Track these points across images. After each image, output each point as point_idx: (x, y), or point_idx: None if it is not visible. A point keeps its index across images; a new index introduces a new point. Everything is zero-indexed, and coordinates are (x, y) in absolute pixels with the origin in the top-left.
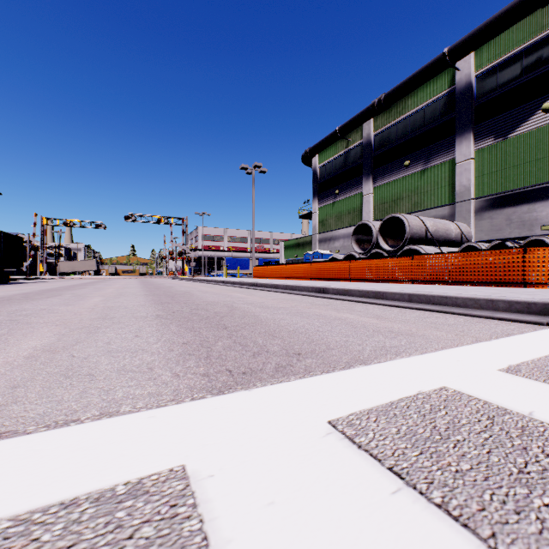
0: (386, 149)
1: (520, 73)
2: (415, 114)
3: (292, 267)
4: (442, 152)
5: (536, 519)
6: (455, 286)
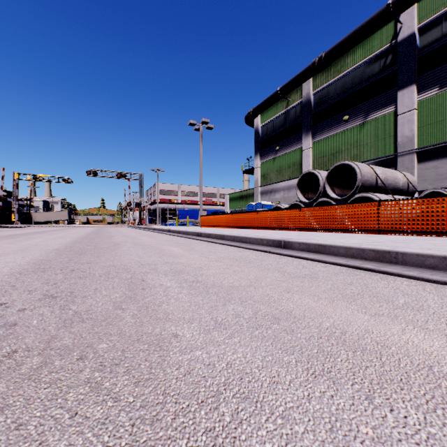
0: (325, 106)
1: None
2: (354, 71)
3: (237, 216)
4: (382, 105)
5: None
6: (443, 237)
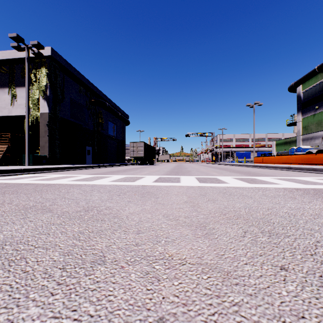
0: None
1: None
2: None
3: (278, 157)
4: None
5: (284, 180)
6: None
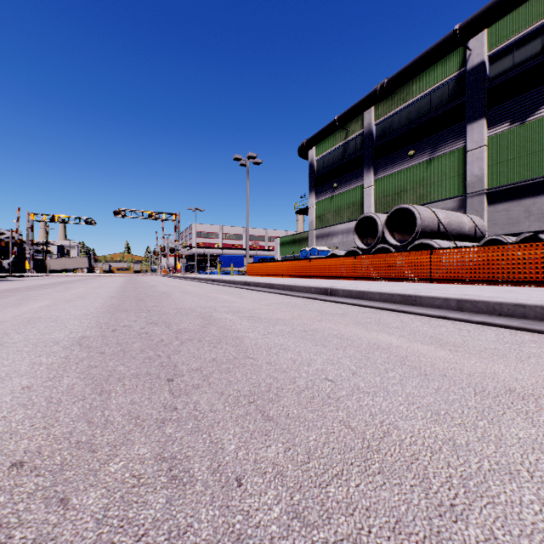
0: (388, 139)
1: (540, 50)
2: (420, 100)
3: (288, 264)
4: (450, 140)
5: None
6: (487, 286)
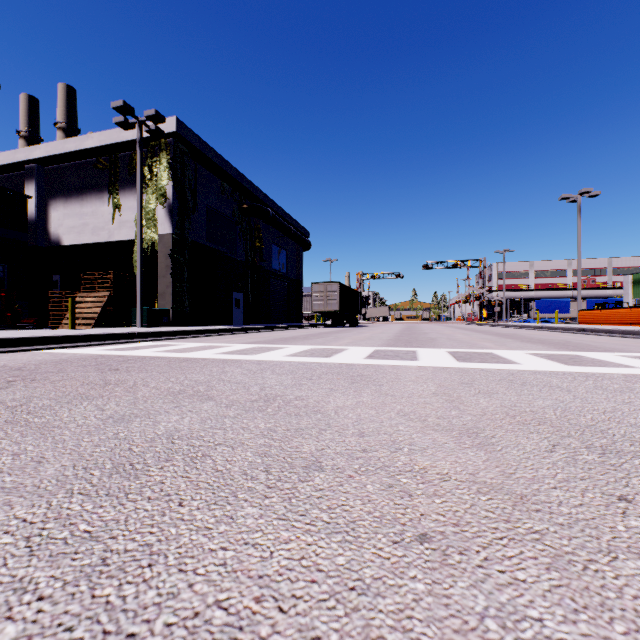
0: None
1: None
2: None
3: (638, 311)
4: None
5: None
6: None
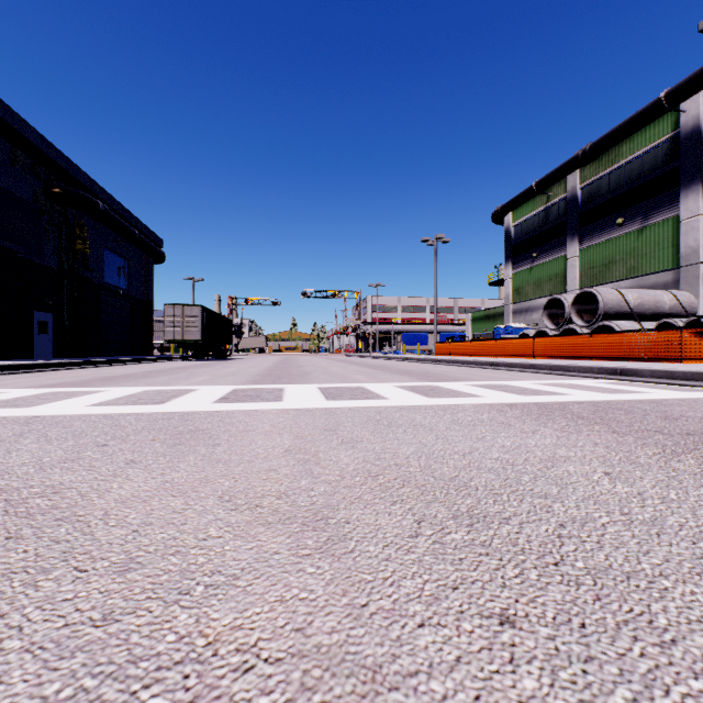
0: (595, 204)
1: None
2: (631, 162)
3: (476, 344)
4: (664, 207)
5: (488, 387)
6: (624, 362)
